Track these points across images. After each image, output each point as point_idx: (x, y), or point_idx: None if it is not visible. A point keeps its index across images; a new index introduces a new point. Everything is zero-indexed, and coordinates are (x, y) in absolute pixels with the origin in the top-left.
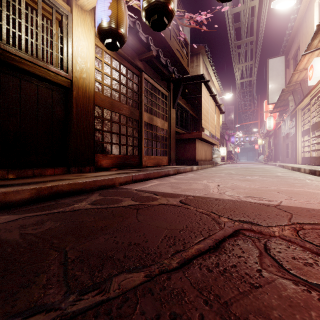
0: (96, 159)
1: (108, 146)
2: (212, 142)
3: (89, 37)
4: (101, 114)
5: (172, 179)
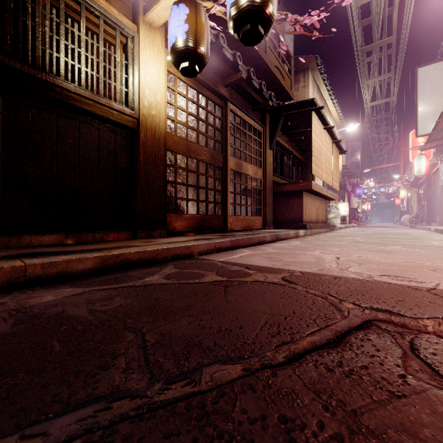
0: (168, 221)
1: (183, 203)
2: (328, 195)
3: (160, 62)
4: (174, 161)
5: (270, 248)
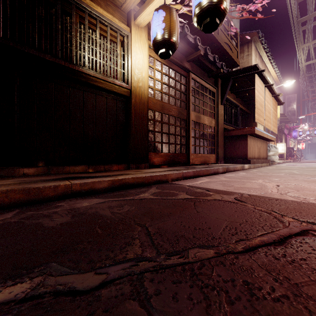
0: (149, 157)
1: (159, 145)
2: (268, 138)
3: (144, 50)
4: (153, 116)
5: (222, 177)
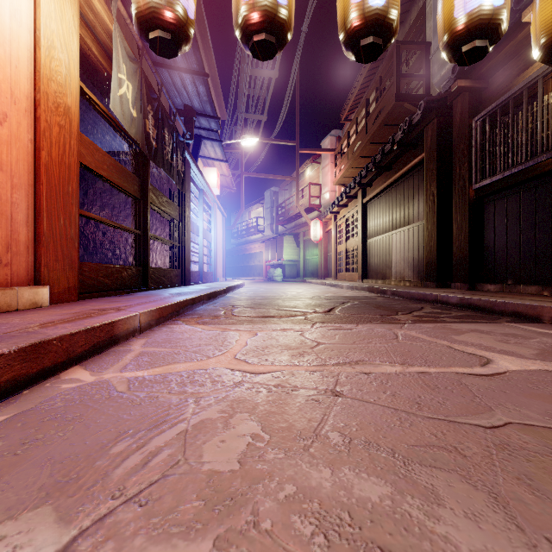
0: None
1: None
2: None
3: None
4: None
5: None
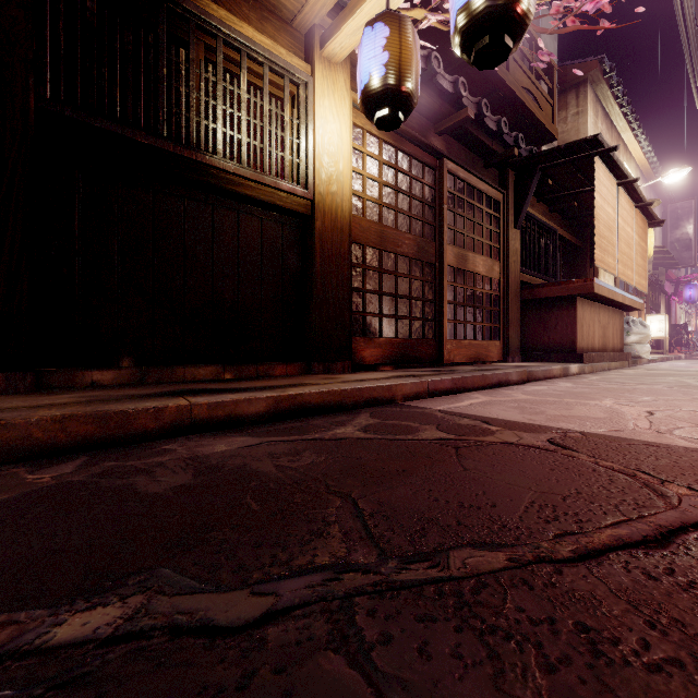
0: (353, 348)
1: (375, 322)
2: (625, 303)
3: (342, 113)
4: (361, 258)
5: (518, 392)
